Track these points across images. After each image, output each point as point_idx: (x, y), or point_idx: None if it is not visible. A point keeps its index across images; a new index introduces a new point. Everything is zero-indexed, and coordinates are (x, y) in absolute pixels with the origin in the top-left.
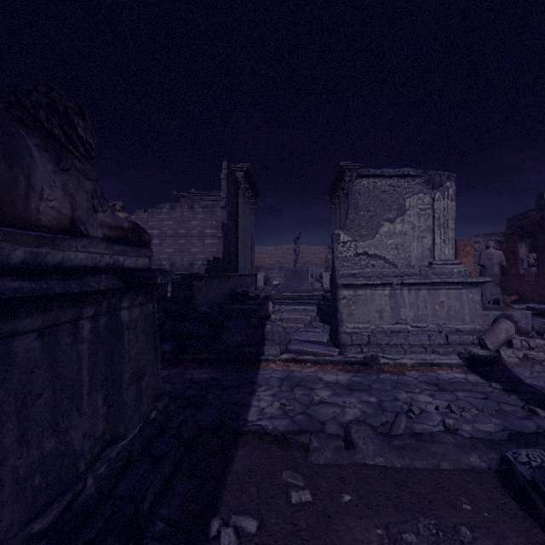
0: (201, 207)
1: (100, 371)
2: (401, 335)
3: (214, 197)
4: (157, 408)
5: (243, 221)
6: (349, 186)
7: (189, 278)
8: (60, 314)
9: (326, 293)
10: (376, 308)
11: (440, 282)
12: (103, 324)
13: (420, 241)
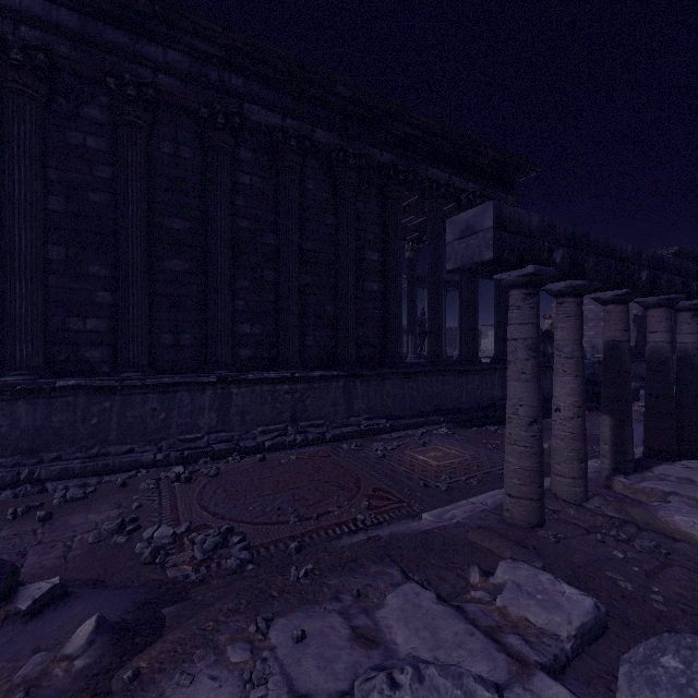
0: None
1: None
2: None
3: None
4: None
5: None
6: None
7: (592, 362)
8: (551, 369)
9: None
10: None
11: None
12: None
13: None
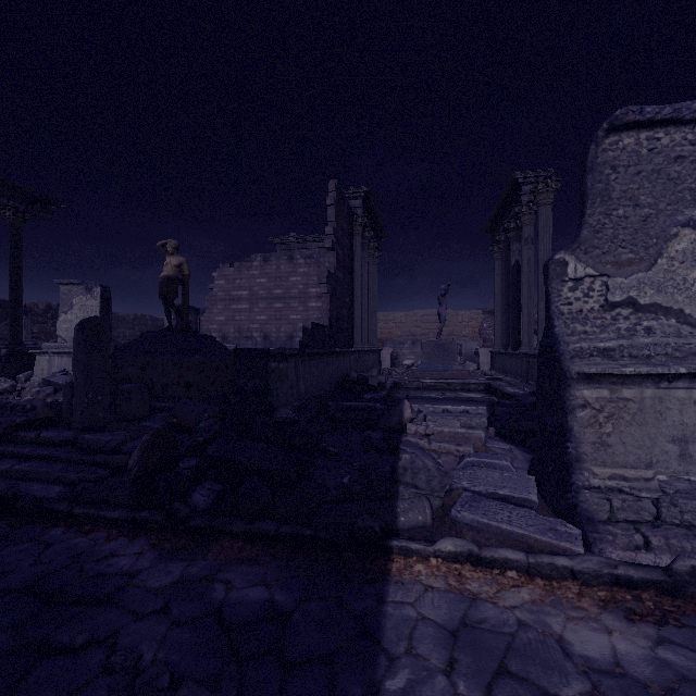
0: (303, 257)
1: None
2: None
3: (320, 242)
4: None
5: (360, 272)
6: (589, 152)
7: (262, 356)
8: None
9: (491, 380)
10: (671, 433)
11: None
12: None
13: None
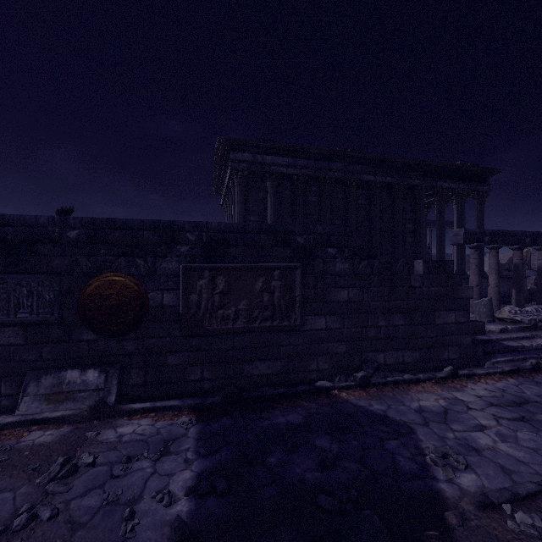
0: None
1: None
2: None
3: None
4: (526, 294)
5: None
6: None
7: None
8: None
9: None
10: None
11: None
12: None
13: None
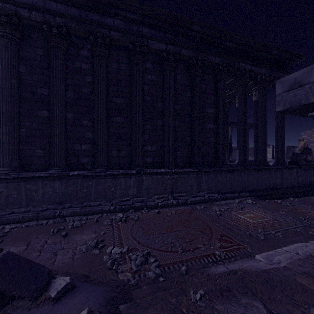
0: None
1: (313, 174)
2: None
3: None
4: None
5: None
6: None
7: None
8: (310, 168)
9: None
10: None
11: None
12: (313, 170)
13: None
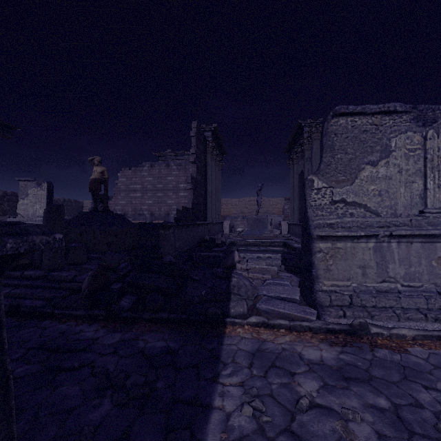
0: (175, 165)
1: None
2: (391, 297)
3: (186, 156)
4: None
5: (210, 176)
6: (324, 126)
7: (155, 227)
8: None
9: (286, 240)
10: (359, 263)
11: (439, 234)
12: None
13: (408, 186)
